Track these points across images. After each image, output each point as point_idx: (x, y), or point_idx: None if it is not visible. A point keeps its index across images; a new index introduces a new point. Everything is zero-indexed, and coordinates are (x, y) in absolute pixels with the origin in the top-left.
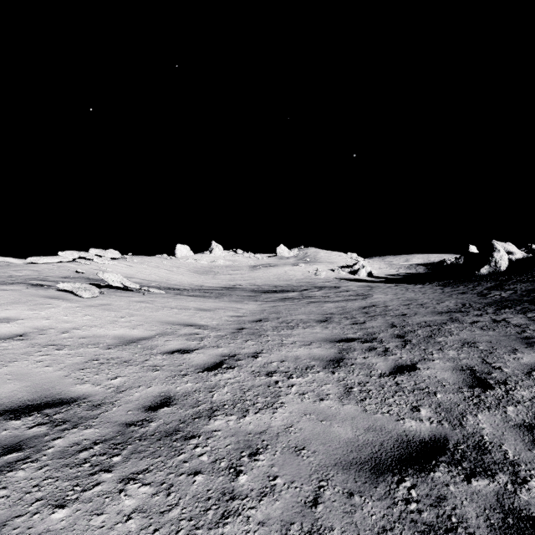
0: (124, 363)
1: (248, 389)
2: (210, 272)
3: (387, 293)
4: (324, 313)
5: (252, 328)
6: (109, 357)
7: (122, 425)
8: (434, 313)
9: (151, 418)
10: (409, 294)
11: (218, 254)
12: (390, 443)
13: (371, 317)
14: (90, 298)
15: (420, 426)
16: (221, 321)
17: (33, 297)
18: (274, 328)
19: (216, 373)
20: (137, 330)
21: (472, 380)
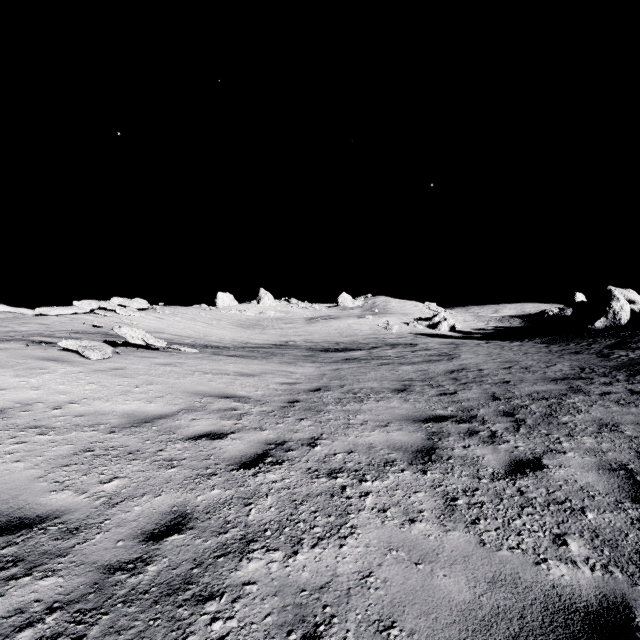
0: (129, 455)
1: (302, 501)
2: (257, 326)
3: (478, 353)
4: (401, 380)
5: (309, 400)
6: (108, 445)
7: (102, 571)
8: (546, 379)
9: (151, 555)
10: (506, 354)
11: (267, 304)
12: (536, 613)
13: (463, 385)
14: (100, 359)
15: (577, 576)
16: (268, 390)
17: (24, 358)
18: (337, 401)
19: (256, 471)
20: (155, 404)
21: (633, 488)
